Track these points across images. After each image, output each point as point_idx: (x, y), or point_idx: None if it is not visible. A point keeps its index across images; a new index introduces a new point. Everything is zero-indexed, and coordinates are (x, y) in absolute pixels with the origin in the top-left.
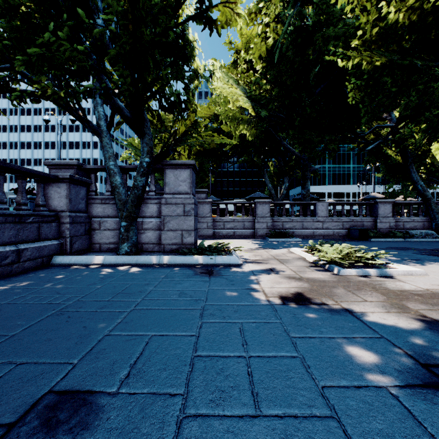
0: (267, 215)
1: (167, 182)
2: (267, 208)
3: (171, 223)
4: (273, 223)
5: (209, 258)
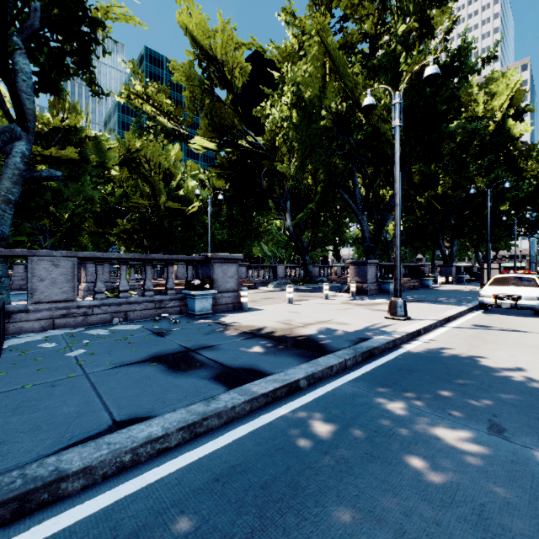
0: None
1: (14, 269)
2: None
3: (16, 282)
4: None
5: None
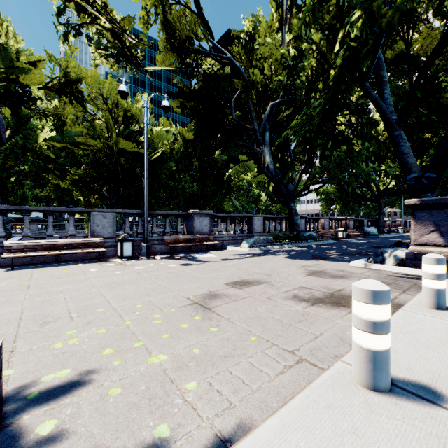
0: (36, 230)
1: None
2: (36, 227)
3: None
4: (40, 234)
5: None
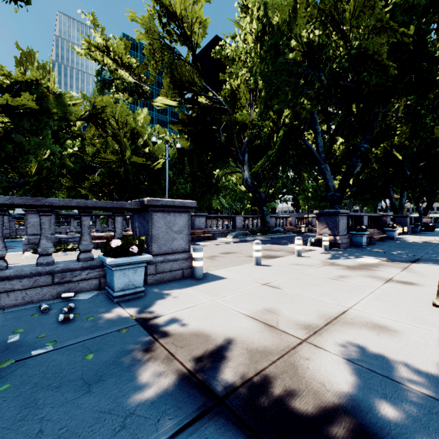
0: None
1: None
2: None
3: None
4: None
5: (16, 239)
